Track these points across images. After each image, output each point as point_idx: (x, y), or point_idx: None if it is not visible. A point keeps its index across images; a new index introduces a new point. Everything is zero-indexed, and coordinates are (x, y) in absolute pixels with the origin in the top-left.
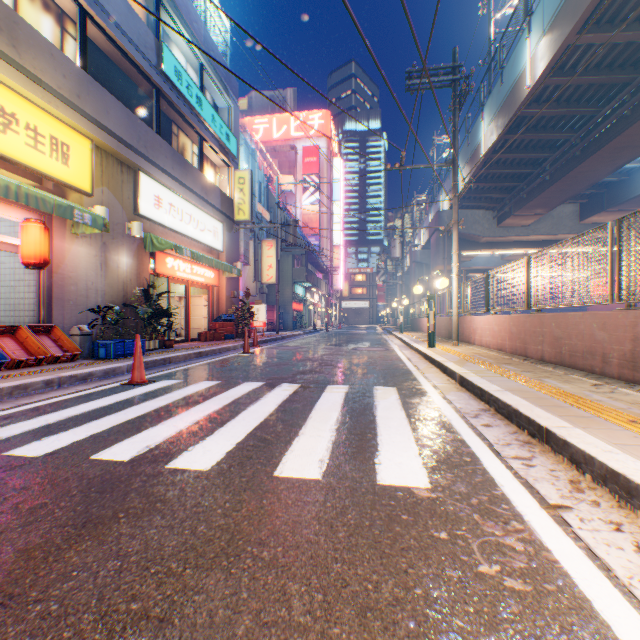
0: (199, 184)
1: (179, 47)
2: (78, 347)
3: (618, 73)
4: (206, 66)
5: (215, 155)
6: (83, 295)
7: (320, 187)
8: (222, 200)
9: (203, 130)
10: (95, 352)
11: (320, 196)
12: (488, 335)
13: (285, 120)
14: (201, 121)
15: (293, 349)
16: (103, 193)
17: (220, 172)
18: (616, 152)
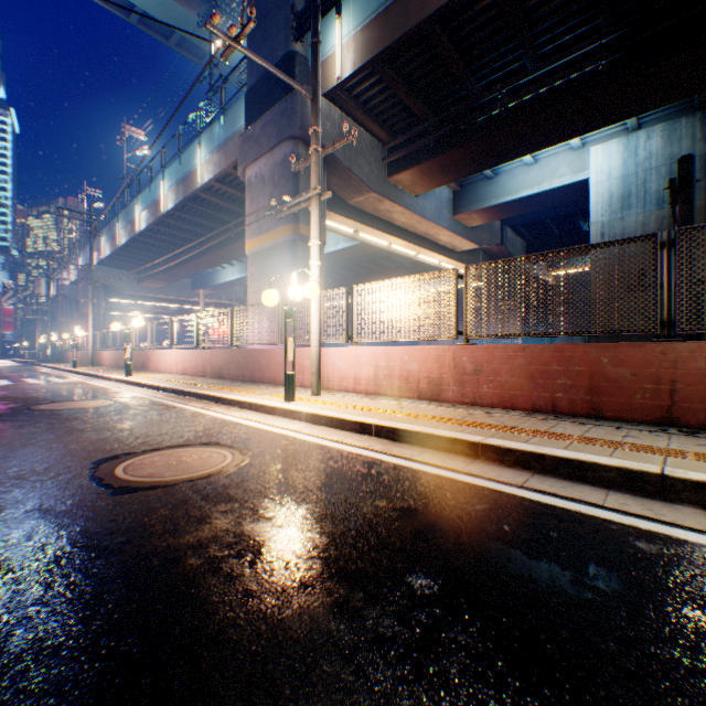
0: None
1: None
2: None
3: (181, 240)
4: None
5: None
6: None
7: None
8: None
9: None
10: None
11: None
12: (110, 360)
13: None
14: None
15: None
16: None
17: None
18: (189, 270)
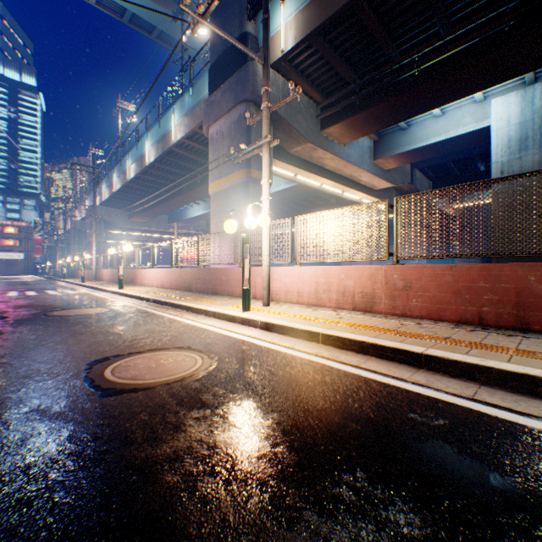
0: None
1: None
2: None
3: (160, 185)
4: None
5: None
6: None
7: None
8: None
9: None
10: None
11: None
12: (108, 277)
13: None
14: None
15: None
16: None
17: None
18: (166, 208)
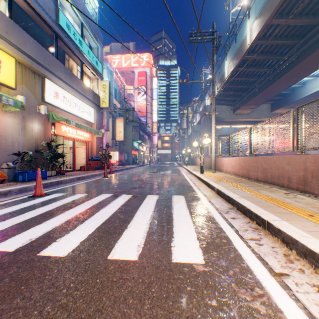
0: (80, 87)
1: (69, 13)
2: (5, 175)
3: (290, 40)
4: (84, 24)
5: (90, 72)
6: (10, 145)
7: (146, 92)
8: (94, 96)
9: (83, 58)
10: (16, 178)
11: (146, 97)
12: (230, 167)
13: (129, 58)
14: (82, 53)
15: (131, 175)
16: (23, 88)
17: (93, 81)
18: (288, 79)
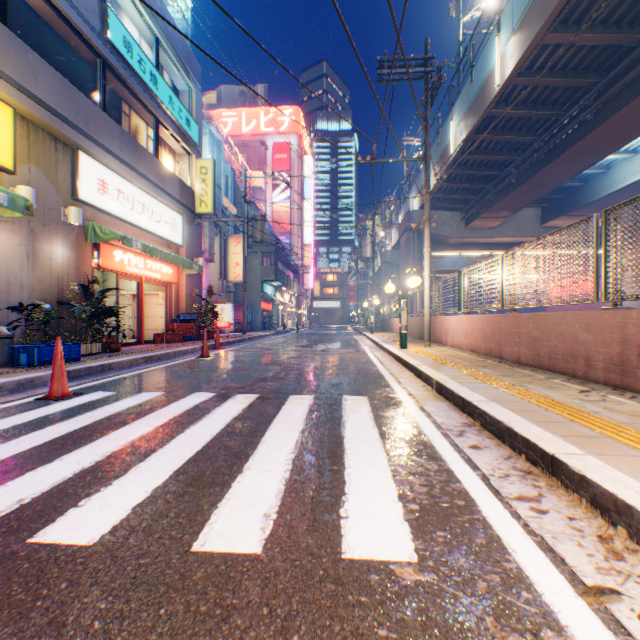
0: (154, 170)
1: (131, 17)
2: None
3: (582, 77)
4: (163, 42)
5: (174, 141)
6: (3, 291)
7: (291, 185)
8: (182, 190)
9: (159, 112)
10: (15, 358)
11: (291, 194)
12: (461, 336)
13: (255, 114)
14: (156, 101)
15: (258, 351)
16: (30, 172)
17: (180, 160)
18: (578, 156)
